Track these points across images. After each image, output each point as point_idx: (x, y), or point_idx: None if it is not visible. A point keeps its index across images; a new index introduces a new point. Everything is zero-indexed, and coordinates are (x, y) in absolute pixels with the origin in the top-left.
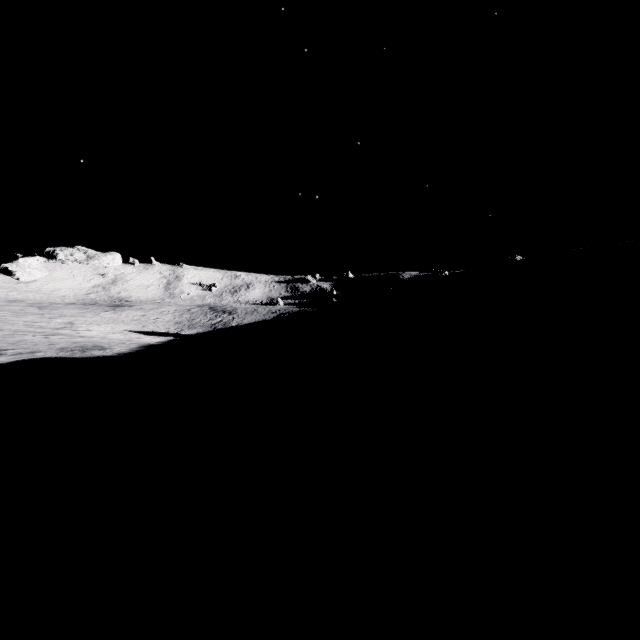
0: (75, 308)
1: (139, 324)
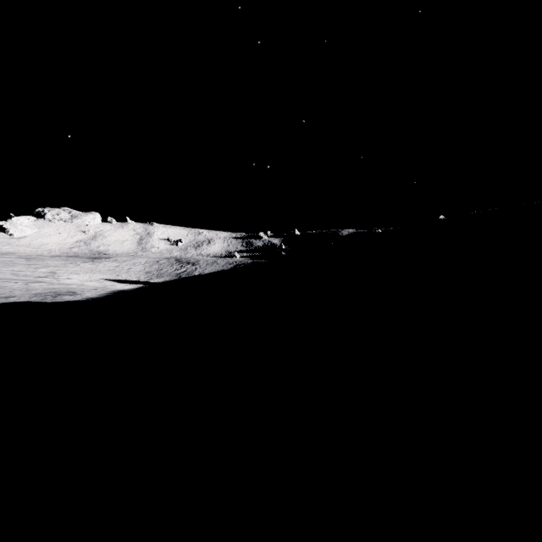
0: (59, 260)
1: (114, 273)
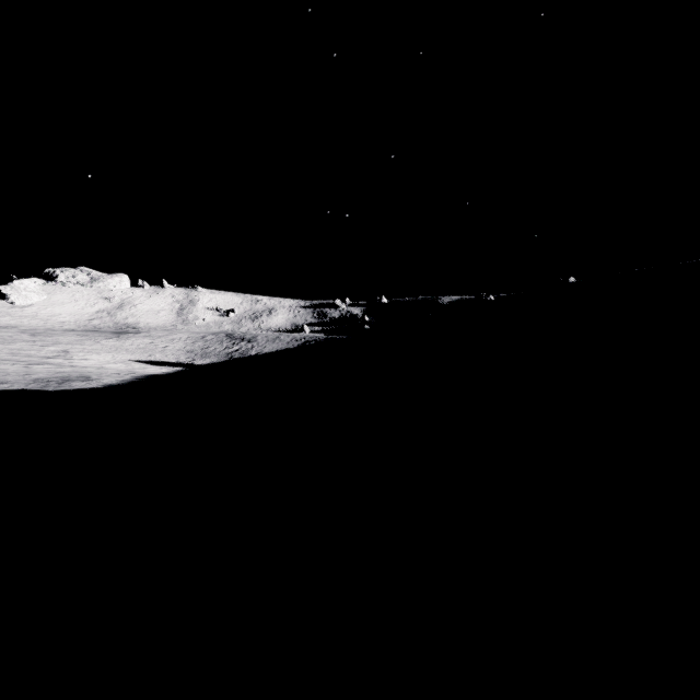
0: (73, 335)
1: (145, 353)
